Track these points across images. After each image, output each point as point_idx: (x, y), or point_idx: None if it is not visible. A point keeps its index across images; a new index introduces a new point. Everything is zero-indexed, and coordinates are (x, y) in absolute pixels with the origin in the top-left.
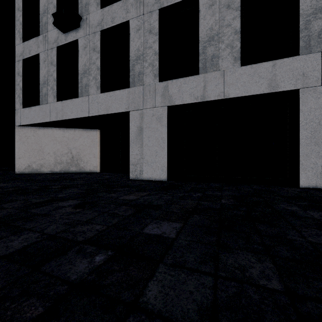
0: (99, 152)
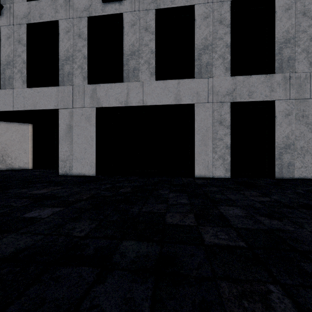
0: (31, 147)
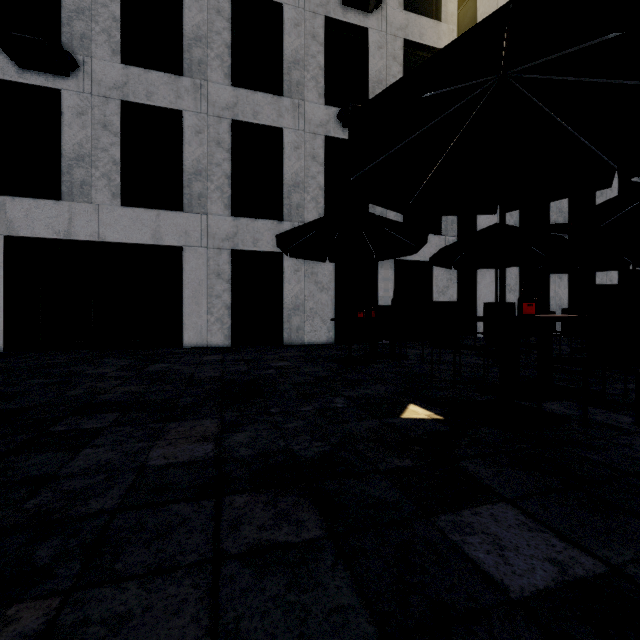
0: None
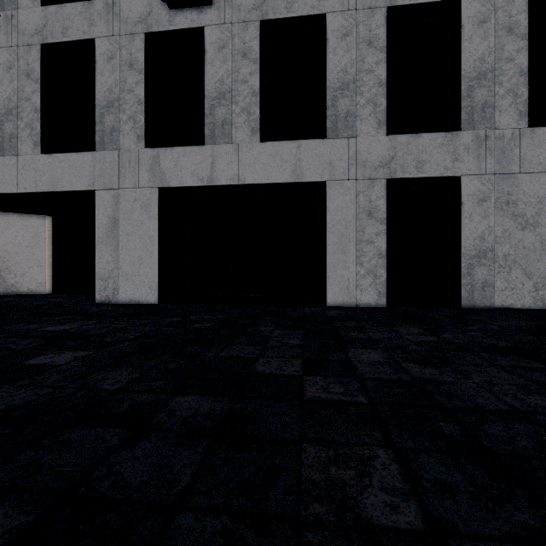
0: (50, 256)
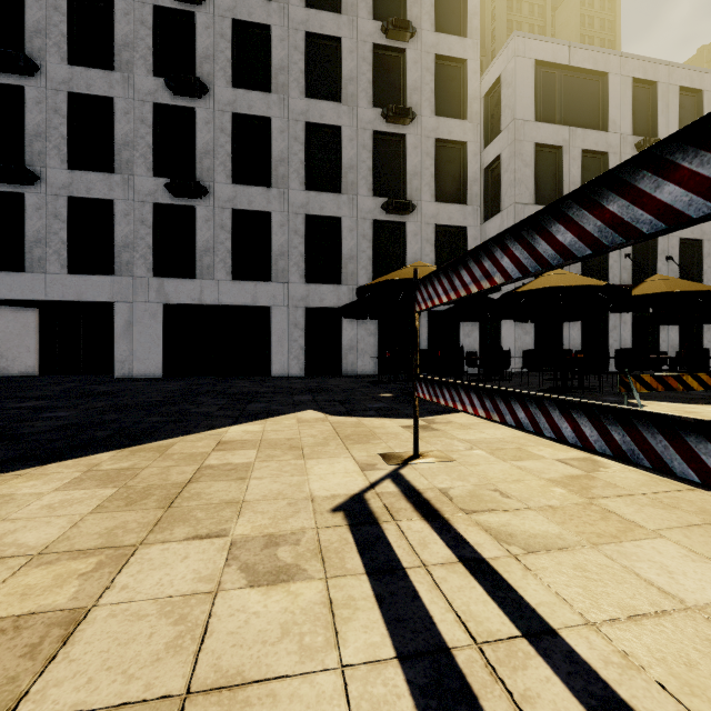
0: (37, 343)
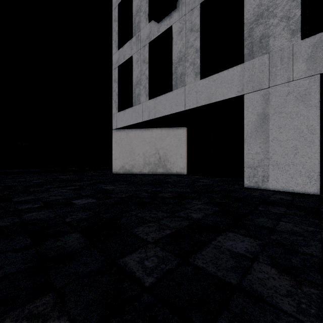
0: (186, 152)
